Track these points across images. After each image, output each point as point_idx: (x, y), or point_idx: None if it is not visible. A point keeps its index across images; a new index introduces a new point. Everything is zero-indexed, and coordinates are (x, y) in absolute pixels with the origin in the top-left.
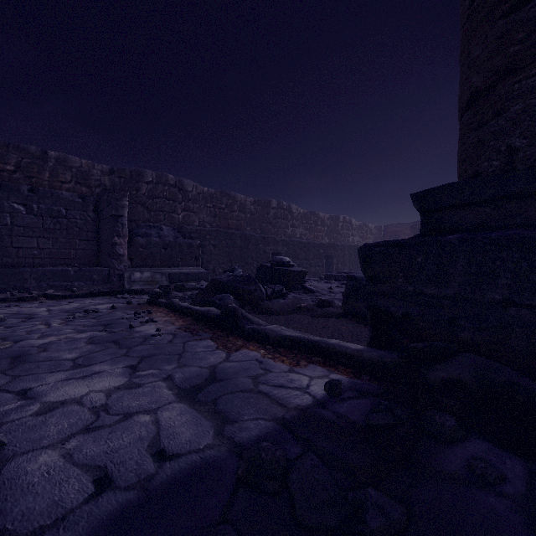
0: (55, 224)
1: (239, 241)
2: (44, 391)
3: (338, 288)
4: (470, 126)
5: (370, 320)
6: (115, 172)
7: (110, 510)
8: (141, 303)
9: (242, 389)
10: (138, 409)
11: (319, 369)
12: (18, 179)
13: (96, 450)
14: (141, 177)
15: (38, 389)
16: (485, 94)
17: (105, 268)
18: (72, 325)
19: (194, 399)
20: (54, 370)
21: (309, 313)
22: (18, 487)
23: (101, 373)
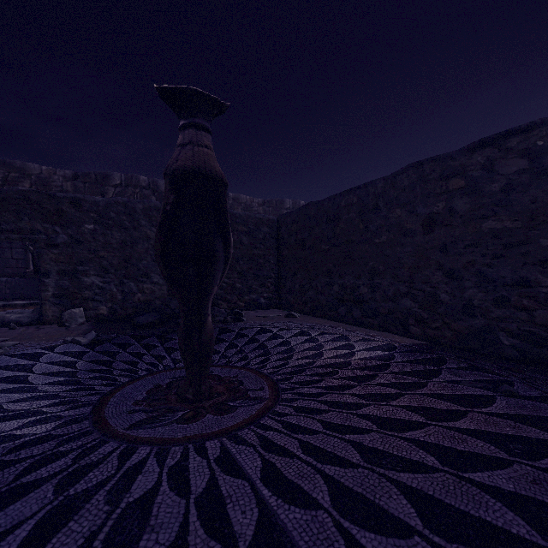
0: None
1: None
2: None
3: None
4: None
5: None
6: (266, 203)
7: None
8: None
9: None
10: None
11: None
12: None
13: None
14: (283, 205)
15: None
16: None
17: None
18: None
19: None
20: None
21: None
22: None
23: None
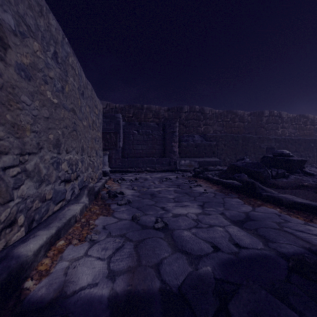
0: (147, 138)
1: (240, 141)
2: (170, 209)
3: None
4: None
5: None
6: (170, 110)
7: (224, 258)
8: (189, 176)
9: (271, 227)
10: (214, 224)
11: None
12: (133, 120)
13: (205, 236)
14: (182, 110)
15: (167, 207)
16: None
17: (168, 158)
18: (163, 184)
19: (241, 226)
20: (168, 201)
21: (312, 190)
22: (183, 240)
23: (188, 206)
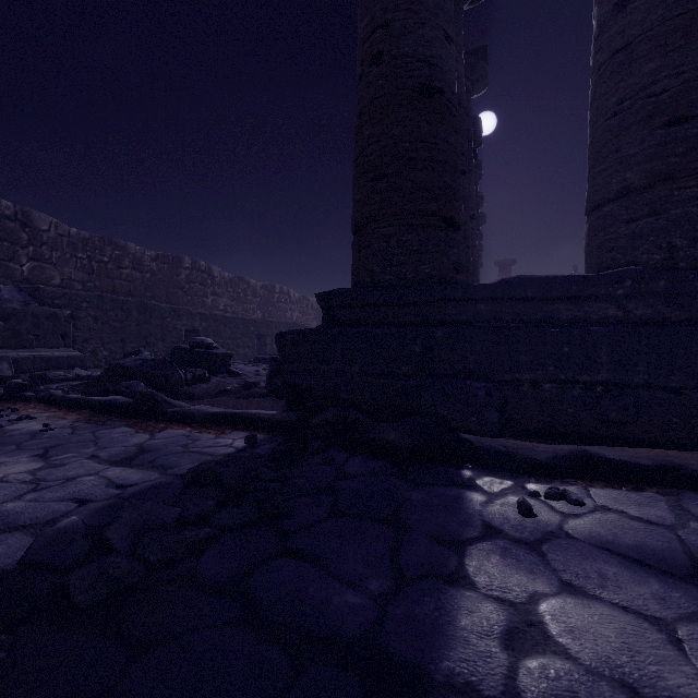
0: None
1: (135, 313)
2: None
3: (266, 371)
4: (356, 248)
5: (285, 393)
6: None
7: (99, 506)
8: None
9: (175, 453)
10: (77, 475)
11: (242, 434)
12: None
13: (59, 495)
14: None
15: None
16: (362, 228)
17: None
18: None
19: (130, 465)
20: None
21: (234, 395)
22: (7, 515)
23: (4, 464)
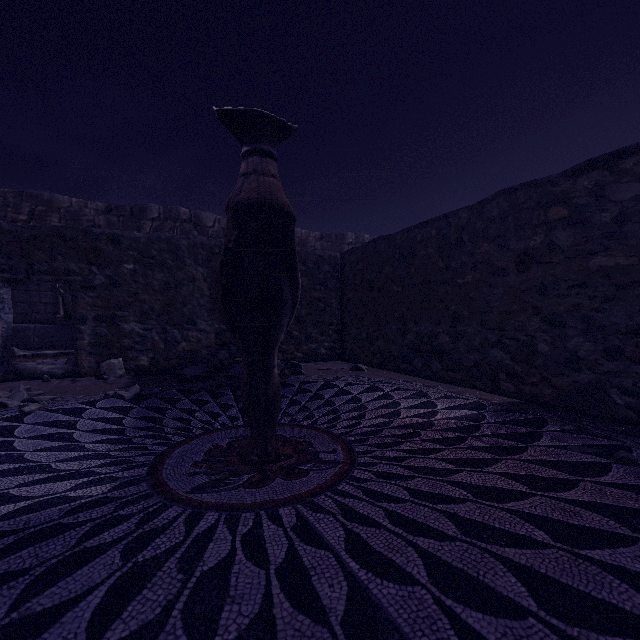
0: None
1: None
2: None
3: None
4: None
5: None
6: (324, 238)
7: None
8: None
9: None
10: None
11: None
12: None
13: None
14: (344, 240)
15: None
16: None
17: None
18: None
19: None
20: None
21: None
22: None
23: None
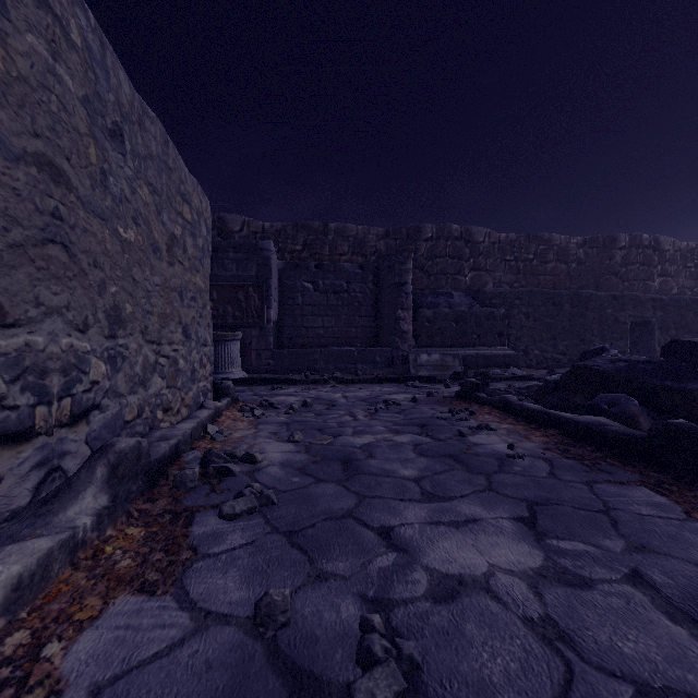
0: (337, 301)
1: (567, 306)
2: (414, 540)
3: None
4: None
5: None
6: (391, 234)
7: None
8: (446, 396)
9: None
10: (654, 676)
11: None
12: (304, 258)
13: None
14: (419, 235)
15: (401, 531)
16: None
17: (388, 348)
18: (379, 420)
19: None
20: (403, 497)
21: None
22: None
23: (481, 524)
